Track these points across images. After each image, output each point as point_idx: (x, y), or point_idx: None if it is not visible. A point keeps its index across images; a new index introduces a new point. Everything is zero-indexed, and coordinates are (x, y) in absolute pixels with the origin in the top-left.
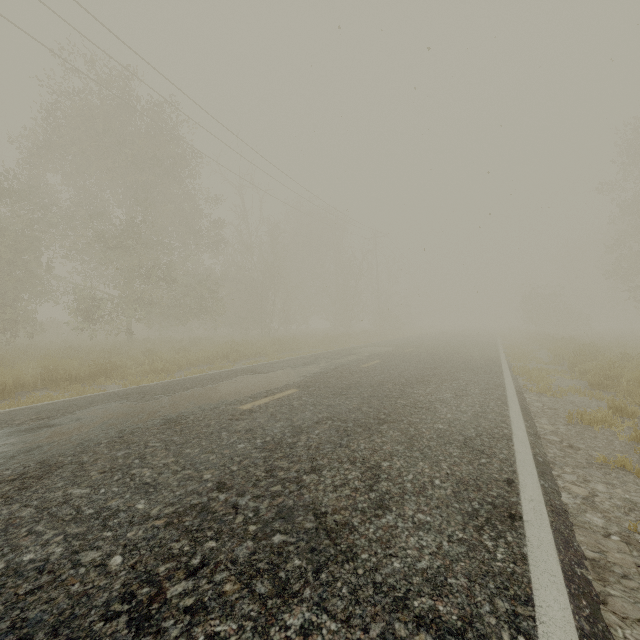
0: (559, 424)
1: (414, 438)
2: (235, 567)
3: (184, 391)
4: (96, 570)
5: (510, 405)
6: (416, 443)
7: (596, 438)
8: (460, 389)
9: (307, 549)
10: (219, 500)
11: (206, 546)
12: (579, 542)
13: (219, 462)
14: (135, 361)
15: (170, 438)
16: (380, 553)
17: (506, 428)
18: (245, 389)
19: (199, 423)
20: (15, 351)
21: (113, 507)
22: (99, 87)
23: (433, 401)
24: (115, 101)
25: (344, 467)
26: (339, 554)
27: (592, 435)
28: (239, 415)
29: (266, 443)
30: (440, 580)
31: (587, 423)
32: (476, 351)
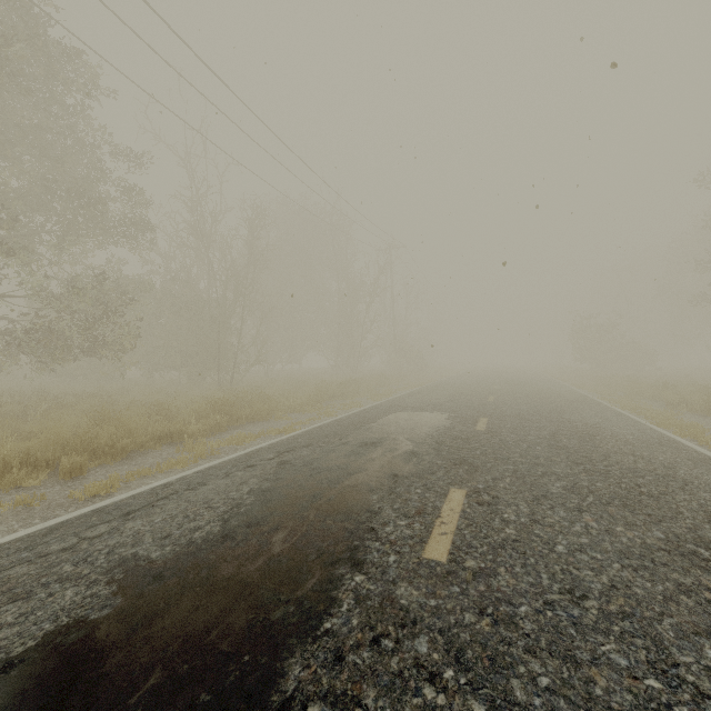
0: None
1: None
2: None
3: None
4: None
5: None
6: None
7: None
8: None
9: None
10: None
11: None
12: None
13: None
14: None
15: None
16: None
17: None
18: None
19: None
20: None
21: None
22: None
23: None
24: None
25: None
26: None
27: None
28: None
29: None
30: None
31: None
32: (606, 423)
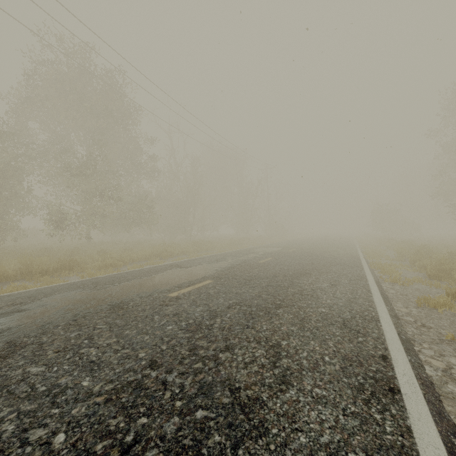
0: (411, 307)
1: (304, 320)
2: (163, 444)
3: (127, 282)
4: (41, 449)
5: (373, 292)
6: (306, 324)
7: (441, 318)
8: (334, 280)
9: (225, 424)
10: (151, 377)
11: (139, 422)
12: (448, 412)
13: (152, 342)
14: (92, 258)
15: (114, 321)
16: (287, 428)
17: (373, 311)
18: (173, 280)
19: (137, 308)
20: (3, 251)
21: (62, 384)
22: (66, 58)
23: (315, 289)
24: (78, 68)
25: (251, 346)
26: (253, 429)
27: (438, 316)
28: (168, 301)
29: (189, 325)
30: (342, 455)
31: (432, 306)
32: (341, 250)
